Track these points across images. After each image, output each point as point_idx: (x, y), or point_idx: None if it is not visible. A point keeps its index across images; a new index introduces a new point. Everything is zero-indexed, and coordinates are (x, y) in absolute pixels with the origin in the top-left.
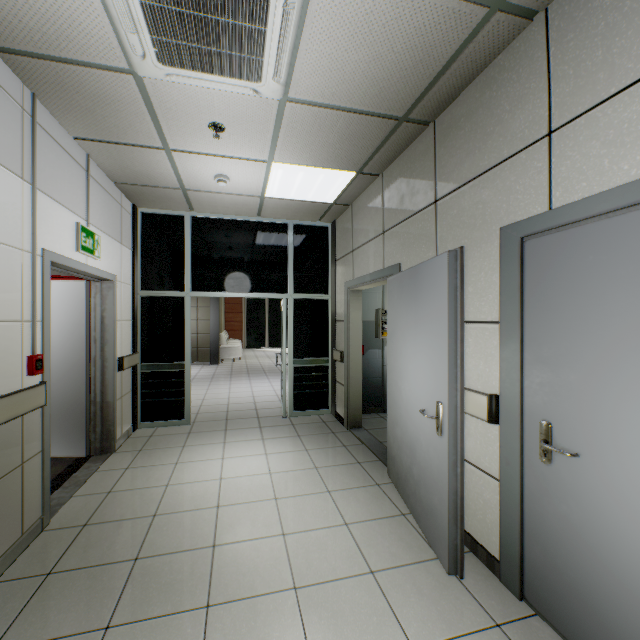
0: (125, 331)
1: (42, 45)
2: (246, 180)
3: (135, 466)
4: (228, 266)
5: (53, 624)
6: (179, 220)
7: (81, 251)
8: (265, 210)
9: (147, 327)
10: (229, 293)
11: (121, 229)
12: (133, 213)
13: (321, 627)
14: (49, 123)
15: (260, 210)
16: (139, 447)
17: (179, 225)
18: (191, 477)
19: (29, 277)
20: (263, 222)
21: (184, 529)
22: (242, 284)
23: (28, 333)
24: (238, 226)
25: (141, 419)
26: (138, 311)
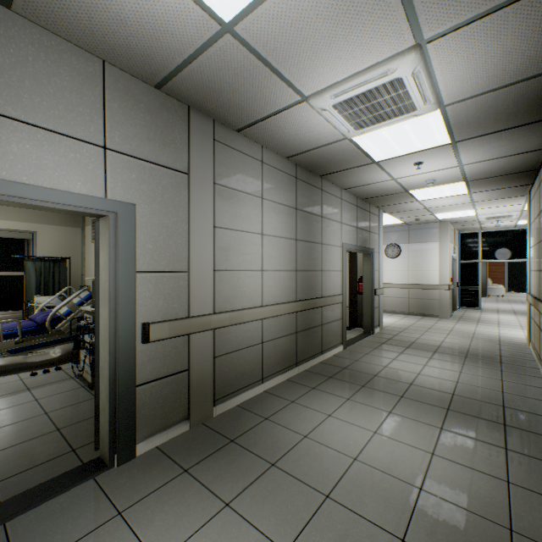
0: (456, 274)
1: (460, 221)
2: (507, 224)
3: (466, 313)
4: (498, 249)
5: (466, 320)
6: (475, 234)
7: (454, 254)
8: (517, 226)
9: (462, 273)
10: (498, 260)
11: (456, 242)
12: (458, 235)
13: (525, 328)
14: (451, 228)
15: (514, 226)
16: (463, 311)
17: (475, 236)
18: (486, 316)
19: (450, 262)
20: (516, 229)
21: (488, 320)
22: (505, 256)
23: (450, 273)
24: (503, 233)
25: (460, 305)
26: (459, 268)
